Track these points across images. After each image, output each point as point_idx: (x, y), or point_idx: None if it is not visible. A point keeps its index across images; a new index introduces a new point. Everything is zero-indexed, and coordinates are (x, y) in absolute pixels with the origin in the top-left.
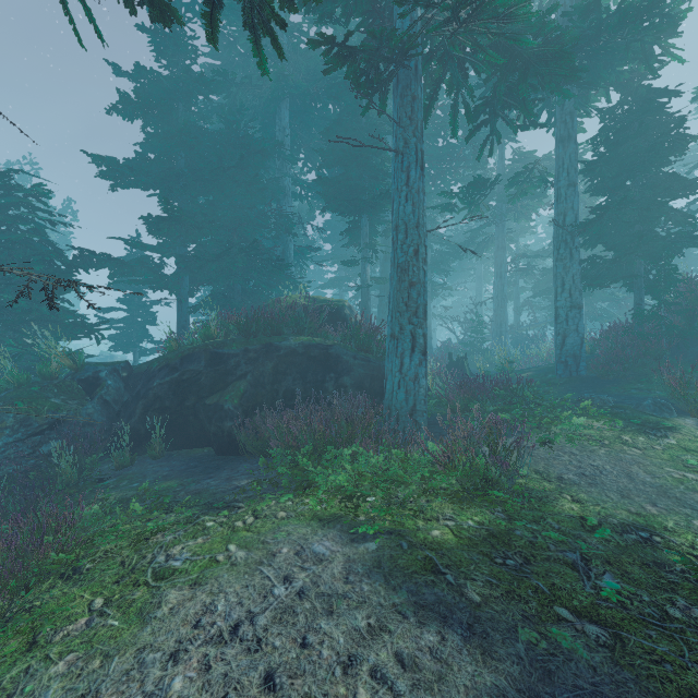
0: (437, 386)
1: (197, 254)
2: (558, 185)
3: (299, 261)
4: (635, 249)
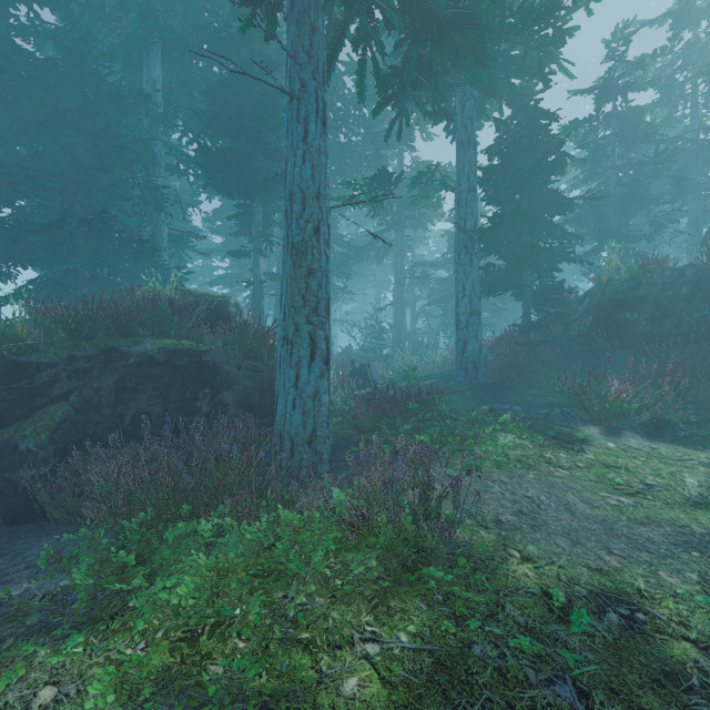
0: (342, 401)
1: (13, 222)
2: (460, 189)
3: (178, 249)
4: (526, 258)
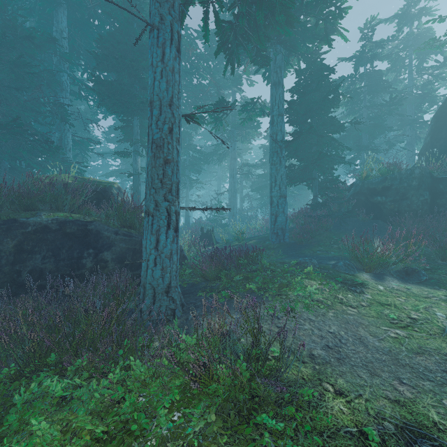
0: (192, 258)
1: None
2: (273, 114)
3: (81, 151)
4: (316, 161)
